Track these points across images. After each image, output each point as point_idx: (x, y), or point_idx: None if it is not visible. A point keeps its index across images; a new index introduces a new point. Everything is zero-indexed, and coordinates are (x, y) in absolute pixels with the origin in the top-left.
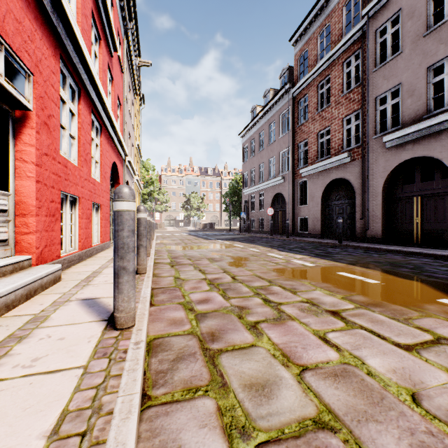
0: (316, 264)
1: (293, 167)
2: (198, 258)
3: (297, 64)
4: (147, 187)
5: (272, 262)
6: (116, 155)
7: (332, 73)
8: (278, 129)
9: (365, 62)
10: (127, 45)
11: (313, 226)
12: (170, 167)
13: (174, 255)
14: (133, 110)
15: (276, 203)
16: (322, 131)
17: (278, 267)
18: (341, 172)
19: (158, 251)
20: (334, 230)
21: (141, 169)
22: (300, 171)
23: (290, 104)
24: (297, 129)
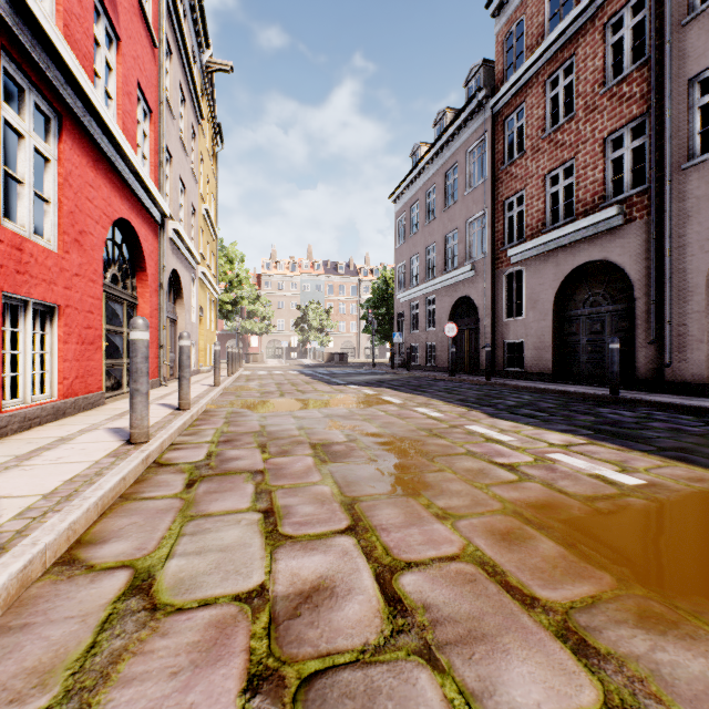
0: (646, 479)
1: (493, 247)
2: (288, 444)
3: (500, 51)
4: (231, 290)
5: (497, 462)
6: (132, 208)
7: (578, 51)
8: (464, 177)
9: (660, 12)
10: (170, 1)
11: (535, 358)
12: (275, 261)
13: (234, 429)
14: (195, 144)
15: (459, 315)
16: (555, 170)
17: (536, 496)
18: (599, 248)
19: (206, 416)
20: (583, 366)
21: (220, 259)
22: (509, 253)
23: (486, 128)
24: (500, 173)
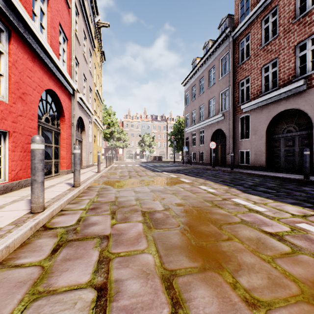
0: None
1: (233, 104)
2: (128, 211)
3: (237, 8)
4: (109, 128)
5: (267, 231)
6: (56, 84)
7: (279, 3)
8: (218, 72)
9: None
10: None
11: (256, 159)
12: (130, 115)
13: (100, 199)
14: (91, 59)
15: (216, 138)
16: (266, 65)
17: None
18: (292, 102)
19: (88, 190)
20: (282, 163)
21: (104, 114)
22: (242, 107)
23: (230, 47)
24: (237, 68)
